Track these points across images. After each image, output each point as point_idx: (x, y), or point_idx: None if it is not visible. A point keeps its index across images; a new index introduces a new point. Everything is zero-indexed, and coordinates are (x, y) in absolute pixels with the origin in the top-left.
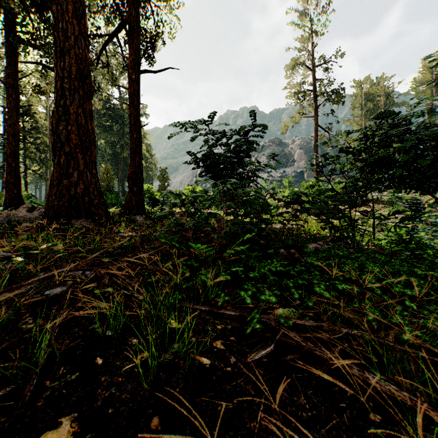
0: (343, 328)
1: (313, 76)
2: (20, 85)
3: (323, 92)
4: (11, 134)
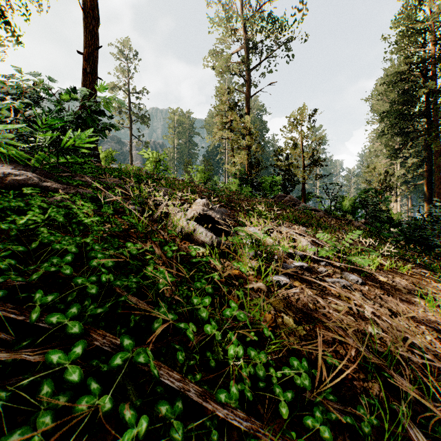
0: None
1: (128, 99)
2: None
3: (133, 113)
4: None
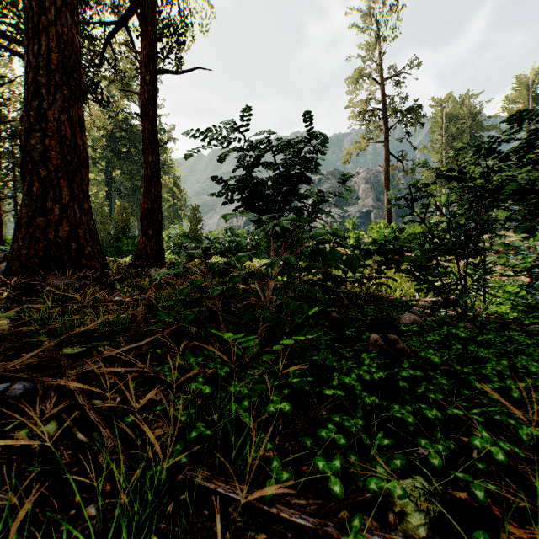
0: None
1: (383, 91)
2: (4, 96)
3: (396, 111)
4: None
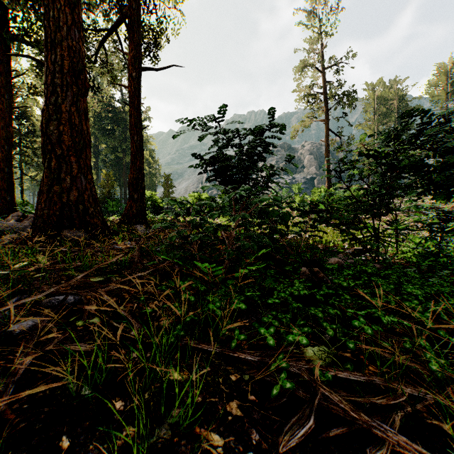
0: (404, 387)
1: (324, 78)
2: (14, 85)
3: (335, 95)
4: (4, 137)
